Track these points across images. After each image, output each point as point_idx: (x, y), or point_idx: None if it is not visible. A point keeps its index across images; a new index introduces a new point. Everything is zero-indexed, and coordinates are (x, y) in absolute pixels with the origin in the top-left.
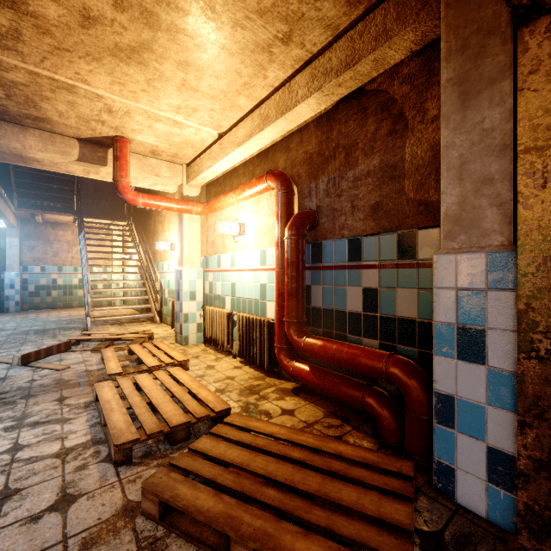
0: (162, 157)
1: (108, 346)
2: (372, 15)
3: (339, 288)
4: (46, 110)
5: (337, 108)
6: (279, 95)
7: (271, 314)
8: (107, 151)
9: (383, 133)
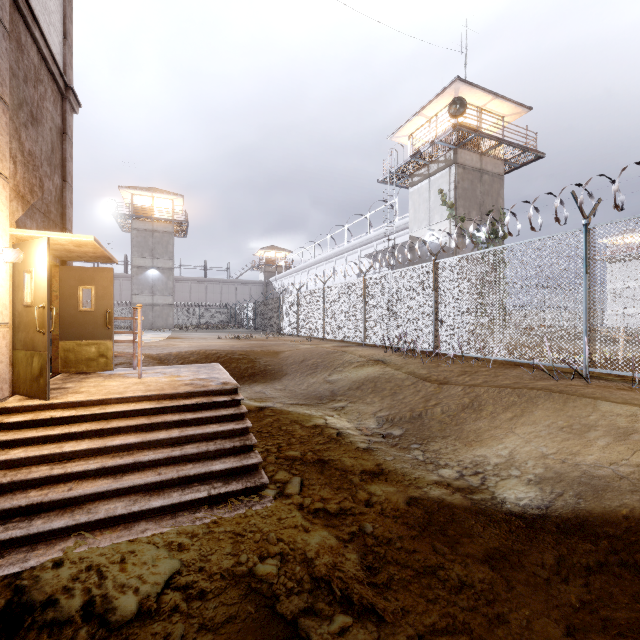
0: None
1: None
2: None
3: None
4: None
5: None
6: None
7: None
8: None
9: None
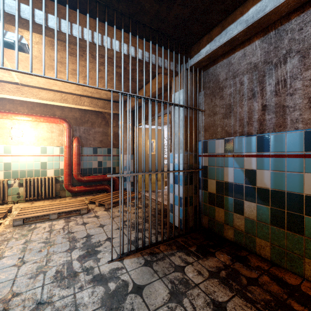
0: None
1: None
2: (110, 102)
3: (90, 161)
4: None
5: (88, 109)
6: (74, 97)
7: (51, 174)
8: None
9: (103, 124)
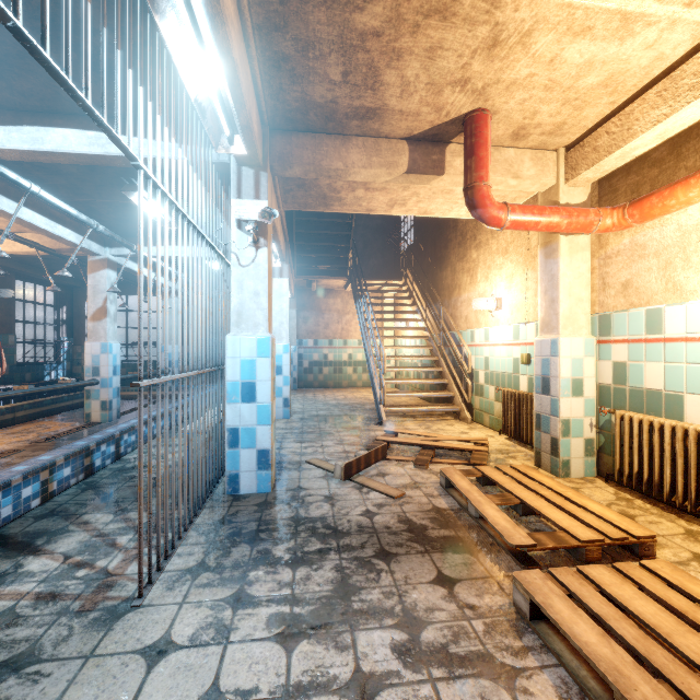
0: (525, 143)
1: (431, 458)
2: None
3: None
4: (385, 88)
5: None
6: None
7: None
8: (443, 151)
9: None
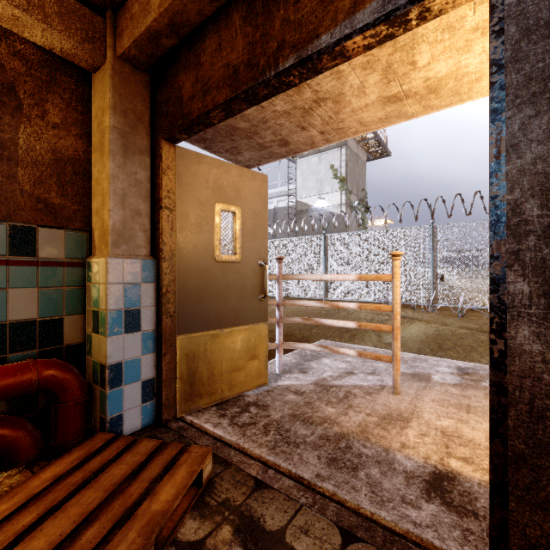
0: None
1: None
2: None
3: None
4: None
5: None
6: None
7: None
8: None
9: None
